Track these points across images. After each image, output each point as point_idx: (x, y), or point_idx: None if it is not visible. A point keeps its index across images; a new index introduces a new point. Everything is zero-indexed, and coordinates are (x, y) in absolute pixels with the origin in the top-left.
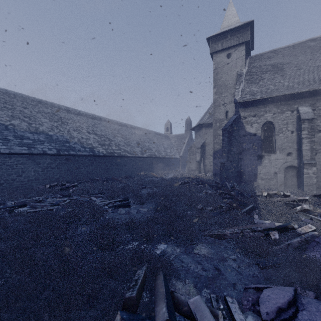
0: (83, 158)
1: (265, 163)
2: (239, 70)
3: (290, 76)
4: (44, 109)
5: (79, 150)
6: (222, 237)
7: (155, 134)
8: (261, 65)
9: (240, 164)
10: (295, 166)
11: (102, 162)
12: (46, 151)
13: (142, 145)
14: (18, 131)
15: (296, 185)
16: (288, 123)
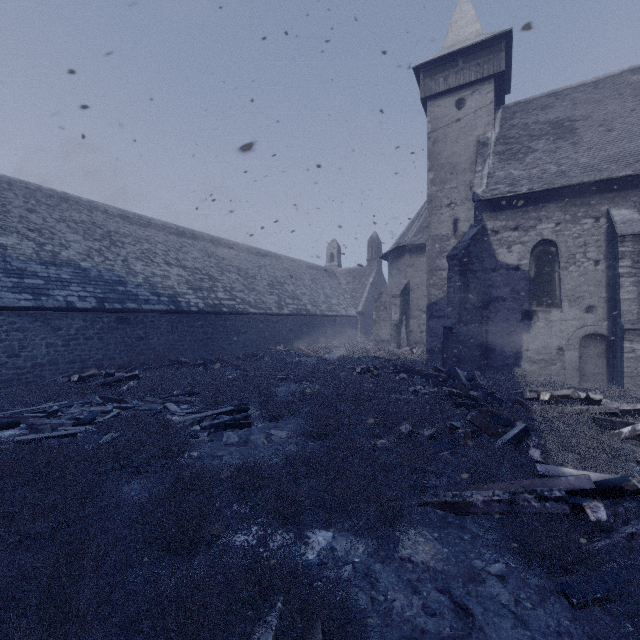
0: (154, 317)
1: (538, 327)
2: (483, 135)
3: (591, 146)
4: (73, 213)
5: (146, 300)
6: (465, 510)
7: (306, 267)
8: (528, 123)
9: (485, 330)
10: (603, 335)
11: (196, 325)
12: (75, 302)
13: (281, 290)
14: (14, 259)
15: (605, 374)
16: (588, 243)
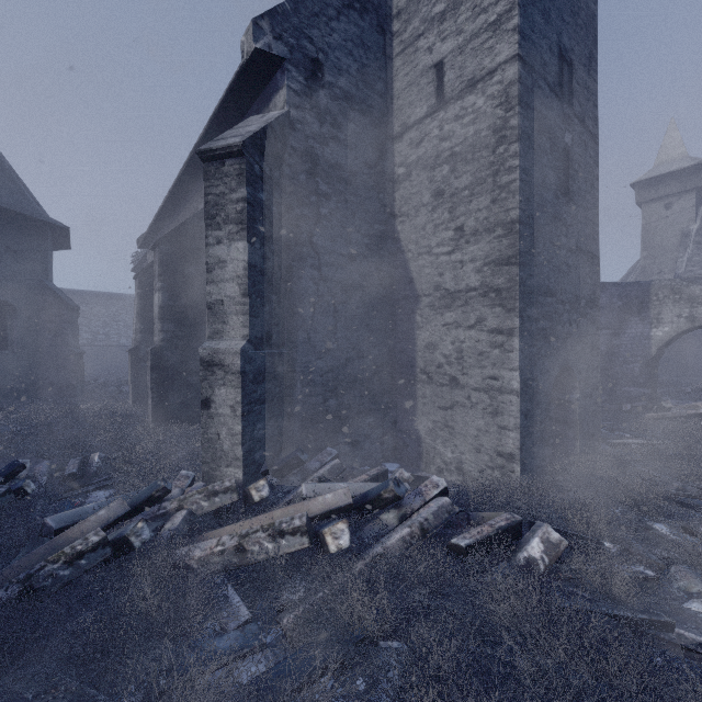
0: None
1: None
2: (686, 227)
3: None
4: None
5: None
6: None
7: None
8: None
9: (684, 355)
10: None
11: None
12: None
13: None
14: None
15: None
16: None
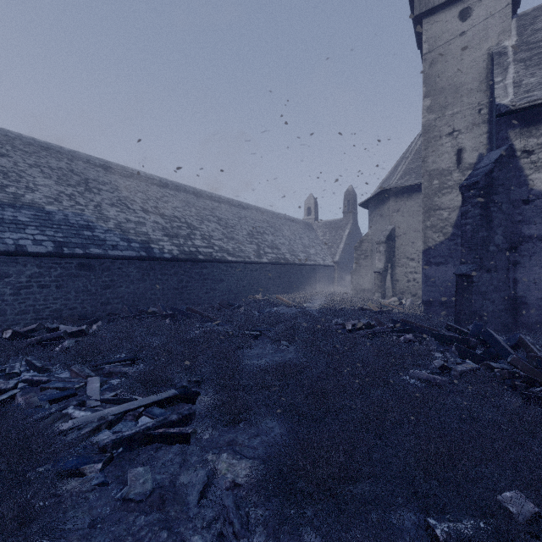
0: (122, 263)
1: None
2: (496, 45)
3: None
4: (51, 160)
5: (114, 245)
6: None
7: (285, 219)
8: None
9: (513, 279)
10: None
11: (170, 272)
12: (27, 246)
13: (260, 240)
14: None
15: None
16: None
